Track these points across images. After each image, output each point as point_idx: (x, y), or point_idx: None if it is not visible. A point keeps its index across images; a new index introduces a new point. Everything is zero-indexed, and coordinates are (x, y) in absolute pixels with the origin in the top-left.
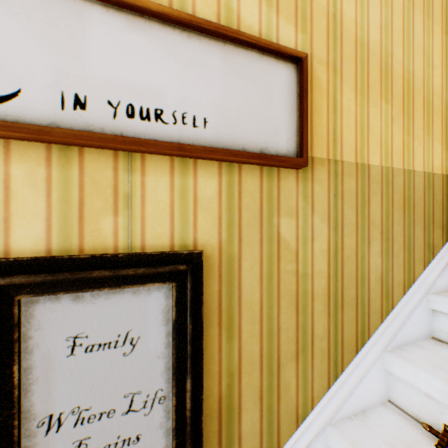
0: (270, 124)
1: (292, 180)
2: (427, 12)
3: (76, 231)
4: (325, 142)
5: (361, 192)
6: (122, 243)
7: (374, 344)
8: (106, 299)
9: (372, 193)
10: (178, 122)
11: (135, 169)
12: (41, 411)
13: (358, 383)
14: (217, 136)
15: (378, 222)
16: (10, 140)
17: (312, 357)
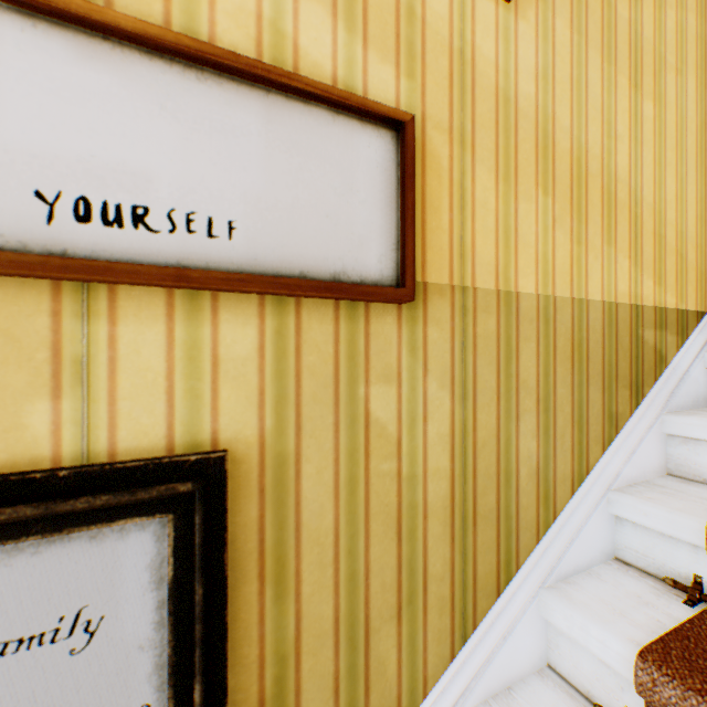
0: (351, 231)
1: (390, 323)
2: (608, 53)
3: None
4: (446, 258)
5: (506, 337)
6: (69, 449)
7: (526, 578)
8: (33, 555)
9: (522, 338)
10: (178, 229)
11: (97, 313)
12: None
13: (500, 644)
14: (254, 252)
15: (532, 383)
16: None
17: (425, 611)
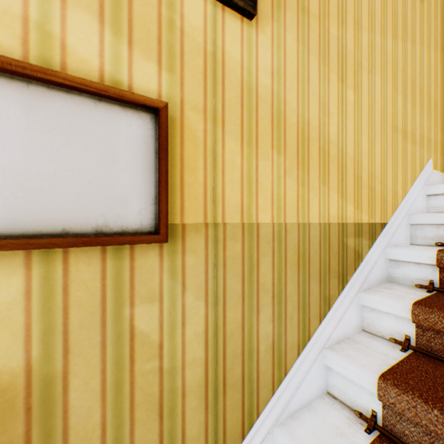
0: (113, 192)
1: (153, 256)
2: (323, 58)
3: None
4: (201, 204)
5: (249, 256)
6: None
7: (264, 421)
8: None
9: (262, 254)
10: None
11: None
12: None
13: None
14: (13, 217)
15: (269, 285)
16: None
17: None
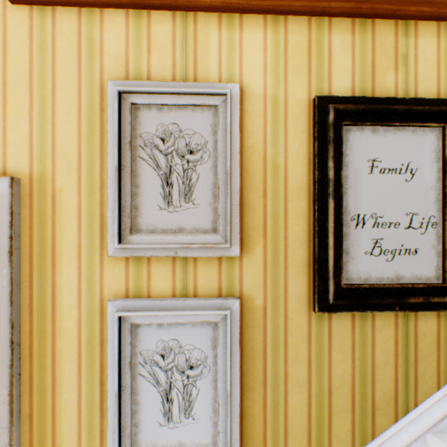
0: None
1: None
2: None
3: (369, 83)
4: None
5: None
6: (399, 95)
7: None
8: (392, 135)
9: None
10: None
11: (409, 35)
12: (352, 211)
13: None
14: None
15: None
16: (331, 18)
17: None
